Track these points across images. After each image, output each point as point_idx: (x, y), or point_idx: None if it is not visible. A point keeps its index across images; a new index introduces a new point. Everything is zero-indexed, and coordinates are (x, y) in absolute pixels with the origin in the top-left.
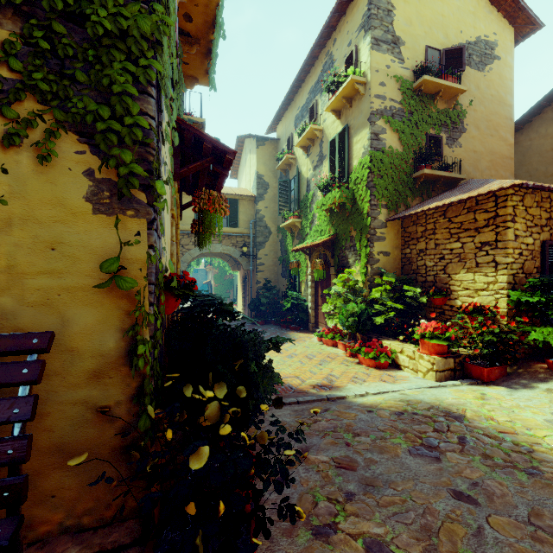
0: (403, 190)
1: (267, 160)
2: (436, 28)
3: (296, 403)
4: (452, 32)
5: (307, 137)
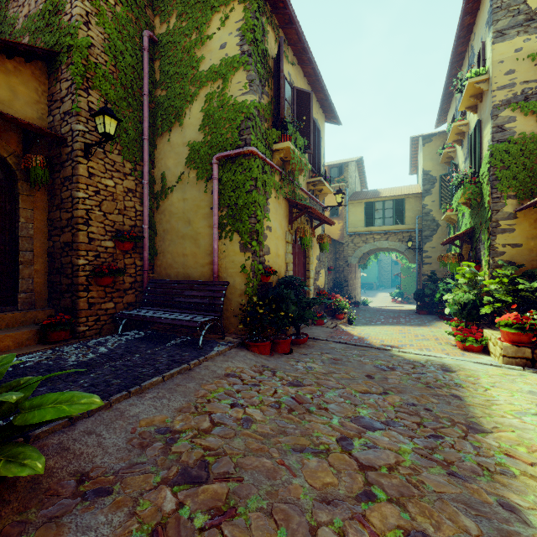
0: None
1: (434, 155)
2: None
3: (354, 345)
4: None
5: (455, 133)
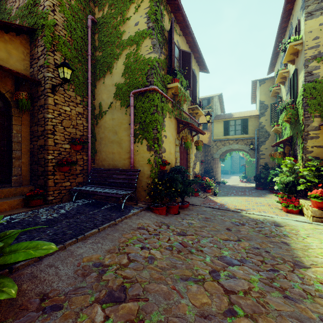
0: None
1: (267, 91)
2: None
3: (218, 209)
4: None
5: (280, 77)
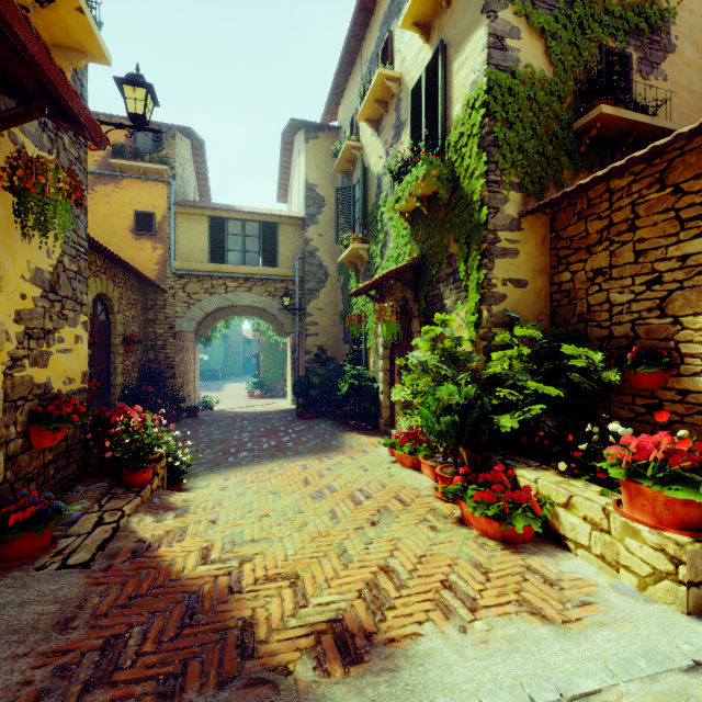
0: (554, 155)
1: (322, 161)
2: None
3: None
4: None
5: (375, 98)
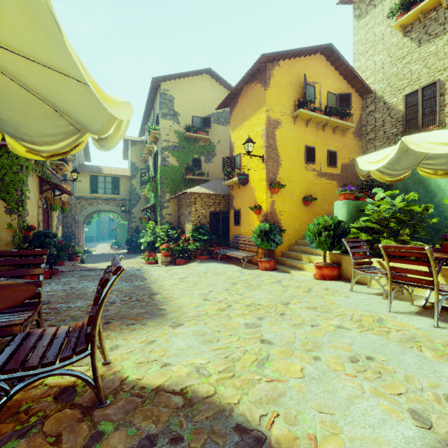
0: (178, 184)
1: (138, 154)
2: (199, 106)
3: (91, 270)
4: (208, 108)
5: (148, 149)
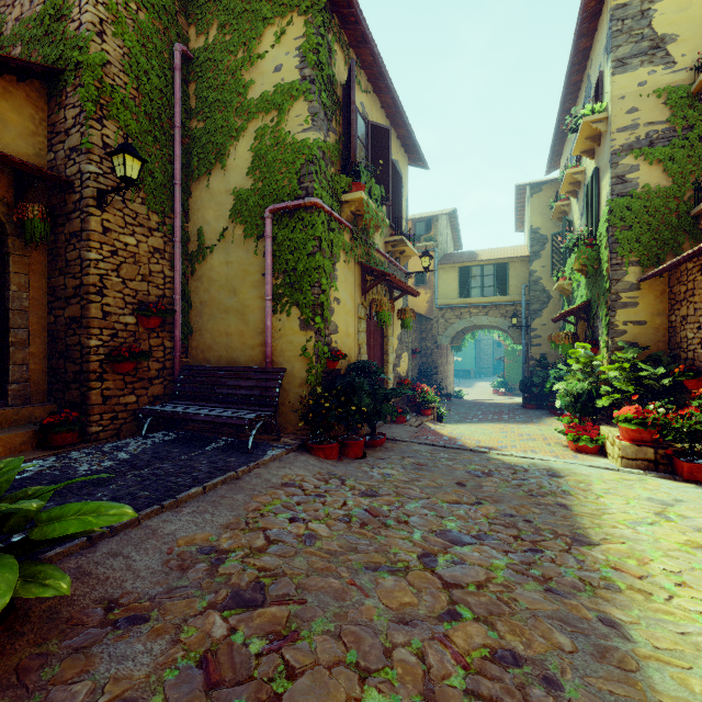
0: (670, 237)
1: (545, 208)
2: None
3: (443, 447)
4: None
5: (569, 182)
